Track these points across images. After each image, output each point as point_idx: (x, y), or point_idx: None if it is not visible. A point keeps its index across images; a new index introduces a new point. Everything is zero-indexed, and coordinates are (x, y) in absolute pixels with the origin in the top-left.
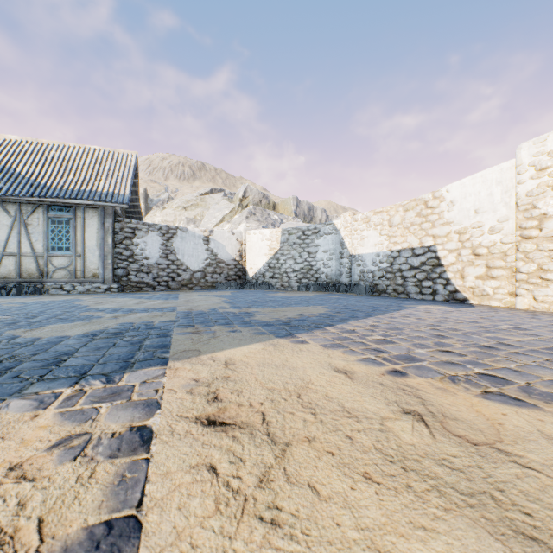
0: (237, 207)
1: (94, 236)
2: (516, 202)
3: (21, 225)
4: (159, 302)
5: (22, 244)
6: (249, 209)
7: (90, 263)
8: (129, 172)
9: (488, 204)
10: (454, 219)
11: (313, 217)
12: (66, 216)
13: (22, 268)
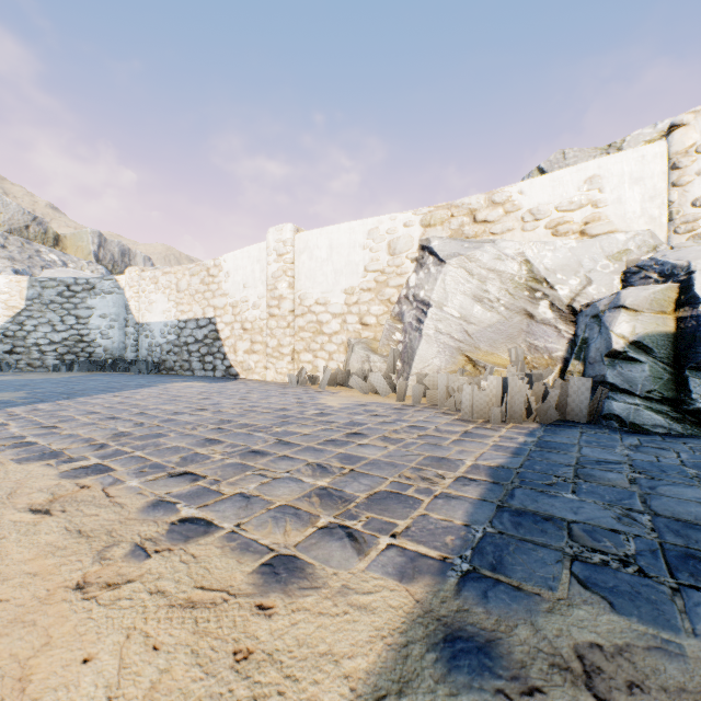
0: None
1: None
2: (267, 282)
3: None
4: None
5: None
6: None
7: None
8: None
9: (252, 280)
10: (230, 291)
11: (129, 265)
12: None
13: None
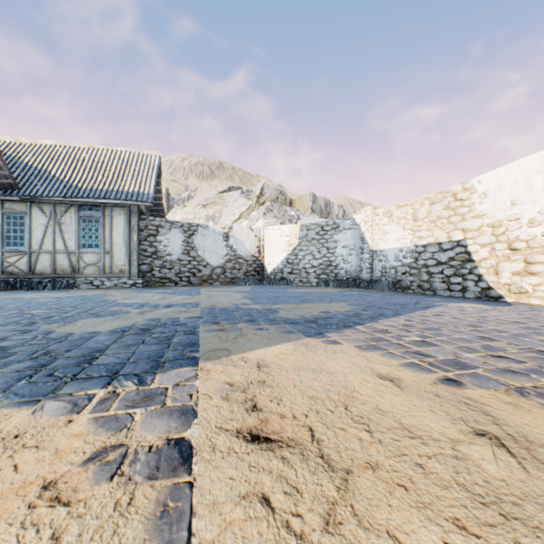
0: (254, 204)
1: (121, 233)
2: None
3: (55, 224)
4: (182, 298)
5: (56, 242)
6: (266, 206)
7: (117, 260)
8: (153, 172)
9: (527, 194)
10: (487, 212)
11: (329, 212)
12: (95, 215)
13: (56, 264)
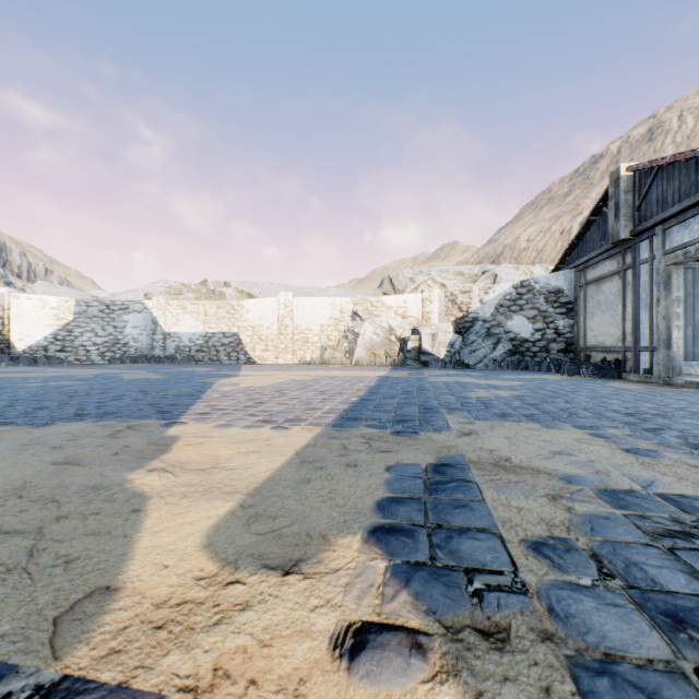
0: None
1: None
2: (278, 318)
3: None
4: (65, 373)
5: None
6: None
7: None
8: None
9: (266, 315)
10: (250, 320)
11: (7, 261)
12: None
13: None
